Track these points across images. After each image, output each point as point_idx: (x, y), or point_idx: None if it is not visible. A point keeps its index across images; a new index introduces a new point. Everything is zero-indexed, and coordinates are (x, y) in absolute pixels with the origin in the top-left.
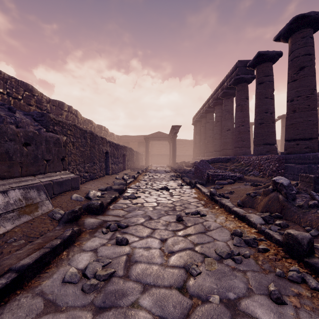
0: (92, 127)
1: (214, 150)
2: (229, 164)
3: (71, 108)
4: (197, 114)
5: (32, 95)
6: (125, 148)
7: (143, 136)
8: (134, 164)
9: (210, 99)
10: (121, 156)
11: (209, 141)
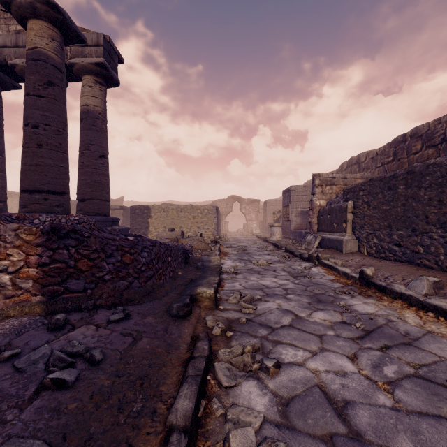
0: None
1: None
2: None
3: None
4: None
5: None
6: None
7: None
8: None
9: None
10: None
11: None
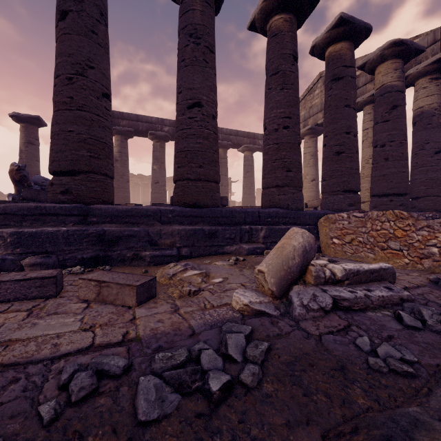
0: None
1: None
2: None
3: None
4: None
5: None
6: None
7: None
8: None
9: None
10: None
11: None
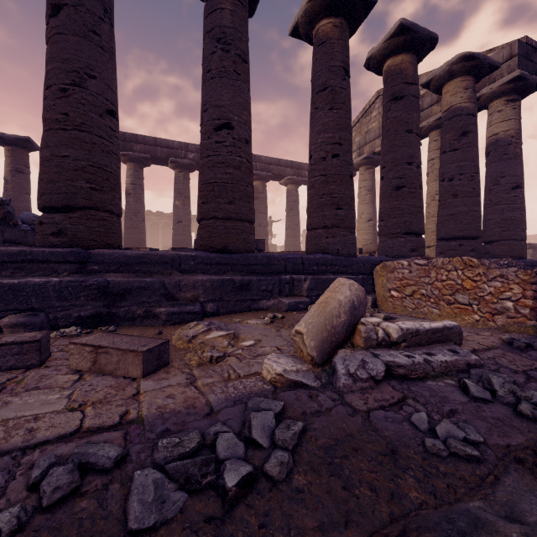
0: None
1: None
2: None
3: None
4: None
5: None
6: None
7: None
8: None
9: None
10: None
11: None
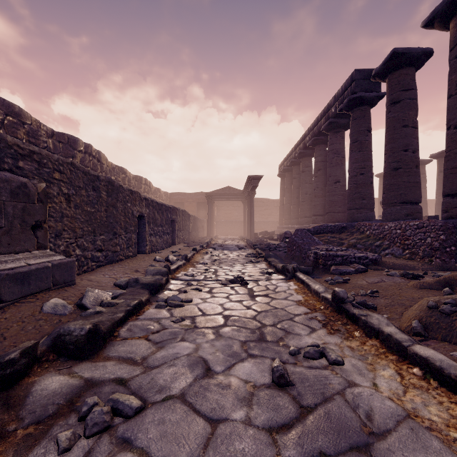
0: (125, 179)
1: (313, 214)
2: (345, 235)
3: (89, 148)
4: (286, 160)
5: (20, 123)
6: (175, 210)
7: (205, 193)
8: (190, 235)
9: (307, 136)
10: (168, 222)
11: (304, 200)
